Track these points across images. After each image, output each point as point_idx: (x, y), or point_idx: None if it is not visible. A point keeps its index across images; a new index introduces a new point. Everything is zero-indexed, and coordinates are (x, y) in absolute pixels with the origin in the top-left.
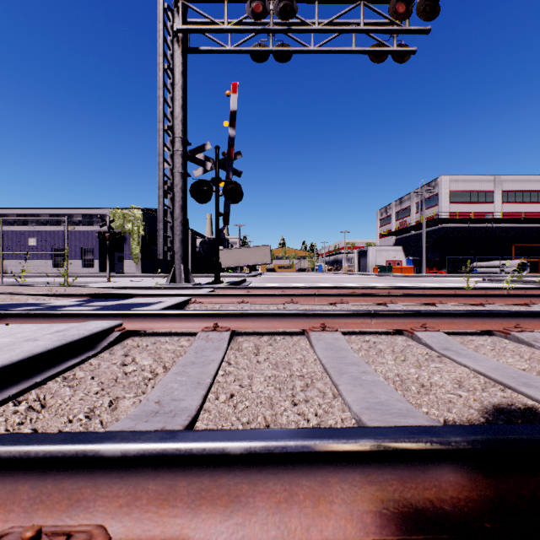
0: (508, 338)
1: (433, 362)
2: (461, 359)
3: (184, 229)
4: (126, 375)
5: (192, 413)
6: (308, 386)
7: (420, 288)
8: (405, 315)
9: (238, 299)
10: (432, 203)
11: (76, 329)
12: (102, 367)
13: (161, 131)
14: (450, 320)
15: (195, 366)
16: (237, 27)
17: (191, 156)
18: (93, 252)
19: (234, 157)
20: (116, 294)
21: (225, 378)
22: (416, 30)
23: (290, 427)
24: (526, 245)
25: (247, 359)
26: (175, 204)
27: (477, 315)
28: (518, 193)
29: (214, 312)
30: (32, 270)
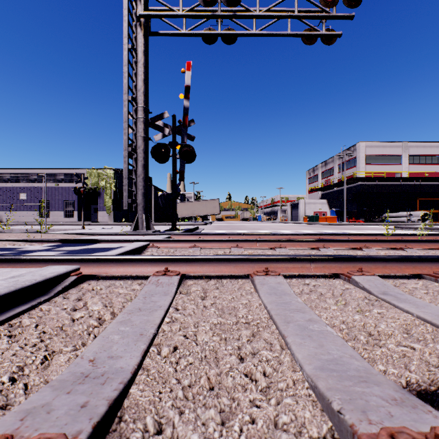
0: (438, 282)
1: (374, 307)
2: (403, 305)
3: (145, 185)
4: (71, 323)
5: (126, 378)
6: (254, 336)
7: (346, 235)
8: (342, 260)
9: (190, 244)
10: (351, 165)
11: (31, 274)
12: (50, 314)
13: (126, 101)
14: (384, 264)
15: (141, 313)
16: (190, 13)
17: (152, 123)
18: (73, 205)
19: (189, 124)
20: (83, 239)
21: (170, 327)
22: (342, 16)
23: (236, 394)
24: (428, 199)
25: (194, 304)
26: (137, 163)
27: (409, 259)
28: (422, 156)
29: (165, 257)
30: (23, 219)
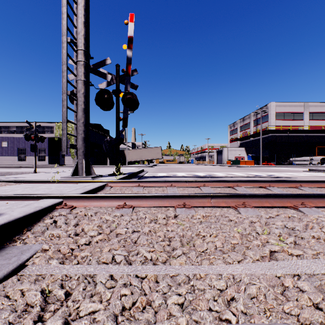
0: None
1: None
2: None
3: (86, 129)
4: None
5: None
6: None
7: (297, 182)
8: None
9: (119, 202)
10: (264, 120)
11: None
12: None
13: (64, 43)
14: None
15: None
16: None
17: (94, 69)
18: (45, 151)
19: (132, 73)
20: None
21: None
22: None
23: None
24: (324, 147)
25: None
26: (77, 107)
27: None
28: (319, 114)
29: None
30: (4, 163)
